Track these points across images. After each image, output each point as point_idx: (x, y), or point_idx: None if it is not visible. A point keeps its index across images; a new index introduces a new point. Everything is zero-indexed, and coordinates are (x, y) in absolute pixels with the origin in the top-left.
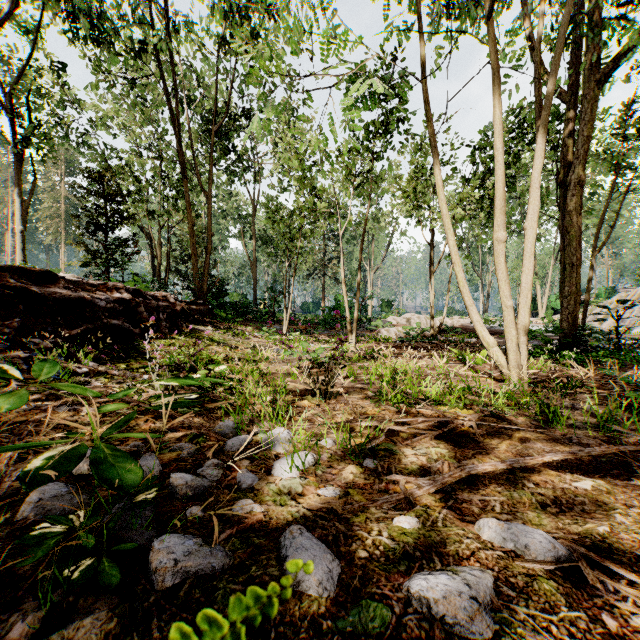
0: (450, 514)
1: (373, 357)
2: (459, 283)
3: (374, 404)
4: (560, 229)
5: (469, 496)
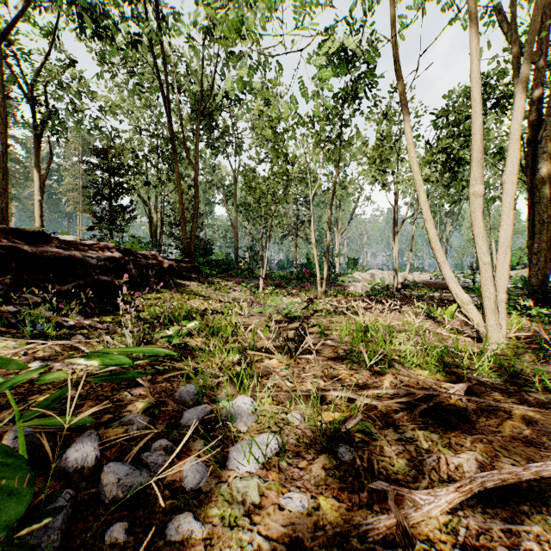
0: None
1: (342, 311)
2: (431, 240)
3: (346, 365)
4: (527, 187)
5: (485, 520)
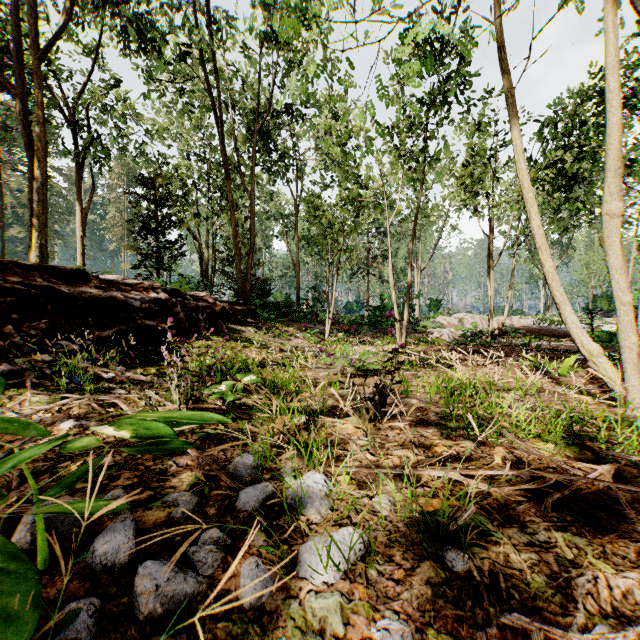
0: None
1: (427, 363)
2: (546, 274)
3: (440, 433)
4: None
5: None
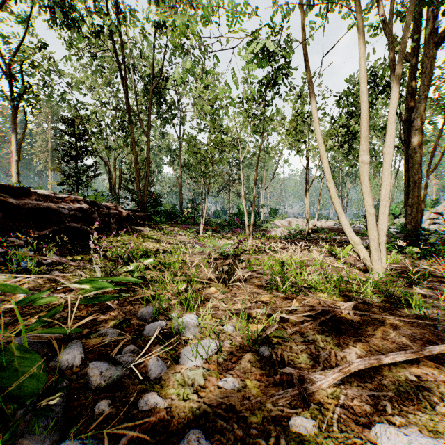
0: (343, 414)
1: (265, 251)
2: (331, 196)
3: (267, 291)
4: (404, 156)
5: (358, 390)
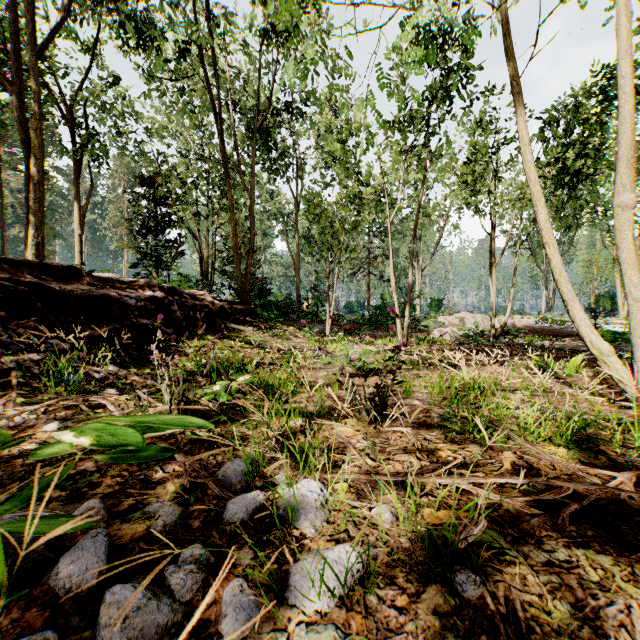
0: None
1: (429, 363)
2: (554, 270)
3: (444, 436)
4: None
5: None
